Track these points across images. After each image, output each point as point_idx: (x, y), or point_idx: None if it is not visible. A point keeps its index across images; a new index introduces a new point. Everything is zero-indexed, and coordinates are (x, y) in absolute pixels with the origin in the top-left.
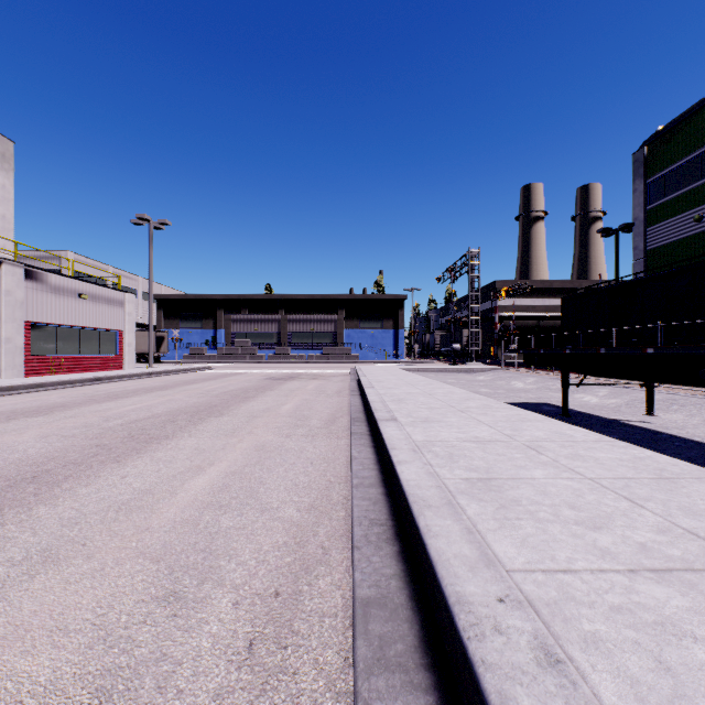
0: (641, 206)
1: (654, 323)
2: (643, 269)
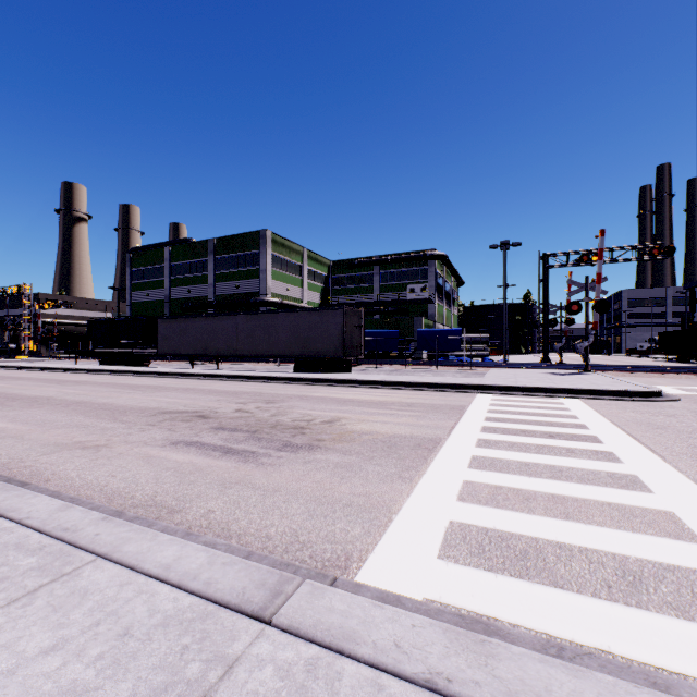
0: (130, 281)
1: (125, 338)
2: (130, 311)
